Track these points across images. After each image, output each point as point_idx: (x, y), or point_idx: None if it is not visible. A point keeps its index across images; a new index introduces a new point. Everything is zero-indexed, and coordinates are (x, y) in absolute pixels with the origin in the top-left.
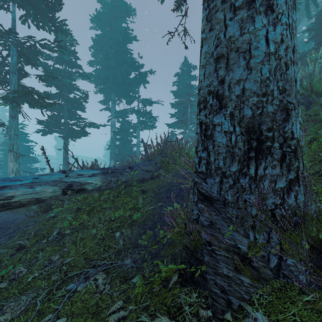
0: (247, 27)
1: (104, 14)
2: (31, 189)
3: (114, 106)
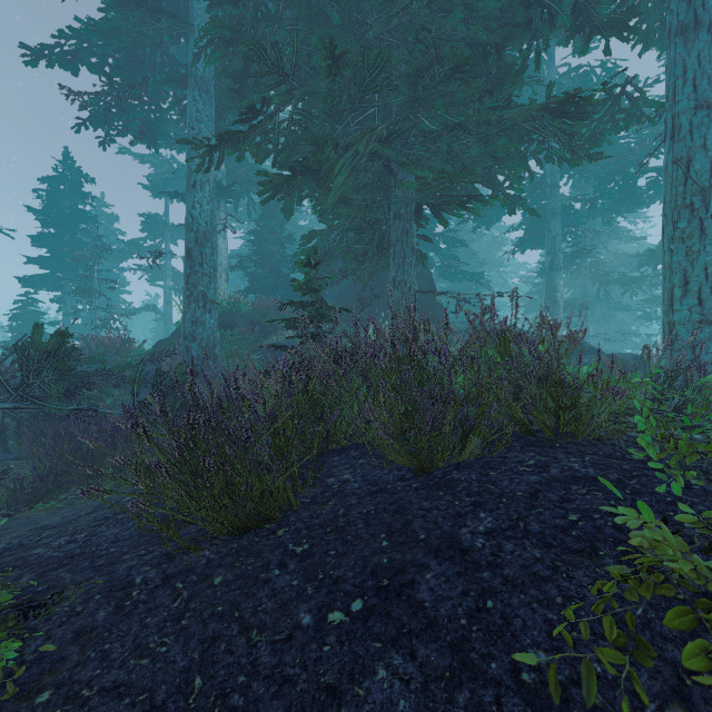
0: (204, 316)
1: None
2: None
3: None
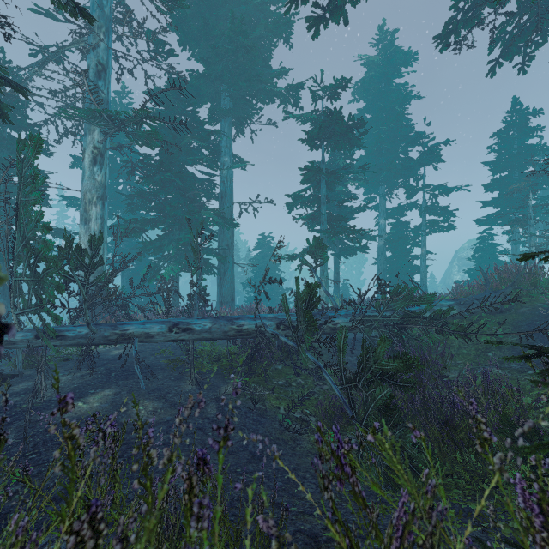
0: None
1: (372, 79)
2: None
3: (384, 203)
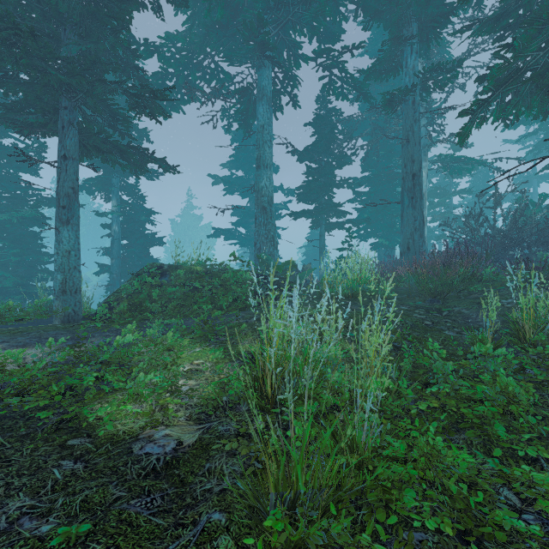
0: None
1: None
2: None
3: None
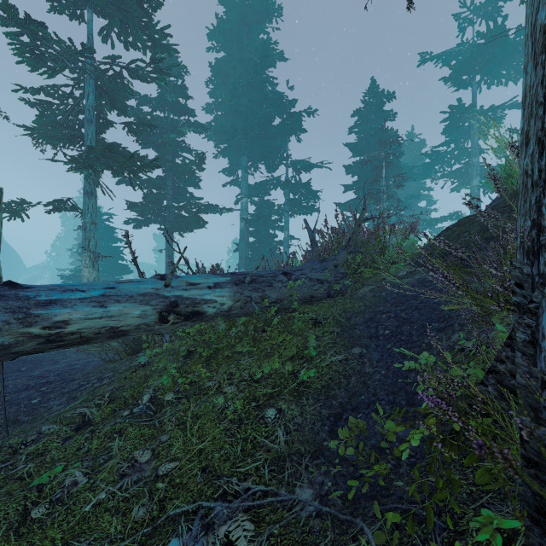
0: None
1: (230, 22)
2: (101, 310)
3: (246, 178)
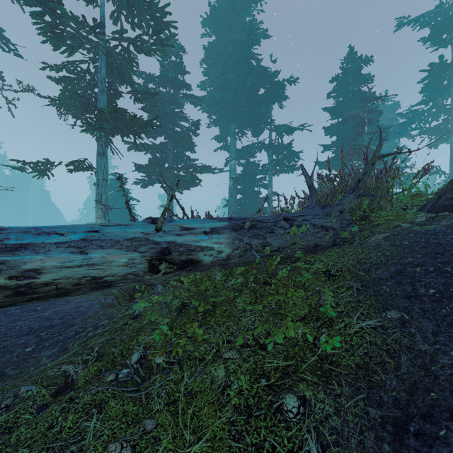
0: None
1: (221, 9)
2: (80, 256)
3: (234, 143)
